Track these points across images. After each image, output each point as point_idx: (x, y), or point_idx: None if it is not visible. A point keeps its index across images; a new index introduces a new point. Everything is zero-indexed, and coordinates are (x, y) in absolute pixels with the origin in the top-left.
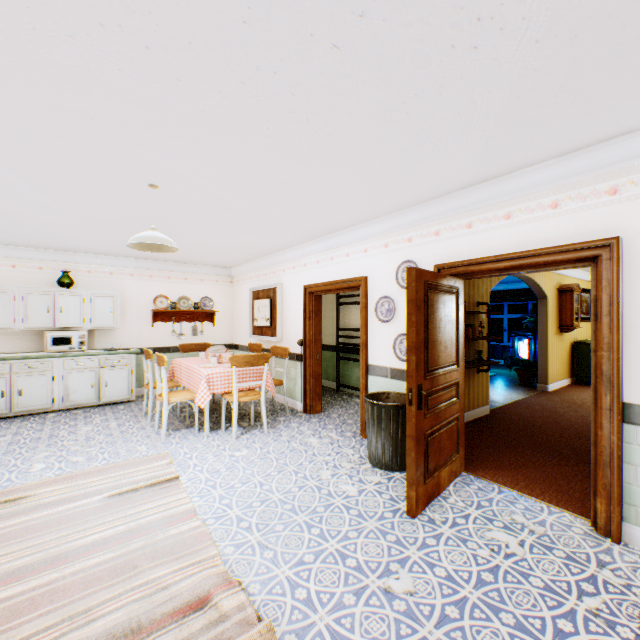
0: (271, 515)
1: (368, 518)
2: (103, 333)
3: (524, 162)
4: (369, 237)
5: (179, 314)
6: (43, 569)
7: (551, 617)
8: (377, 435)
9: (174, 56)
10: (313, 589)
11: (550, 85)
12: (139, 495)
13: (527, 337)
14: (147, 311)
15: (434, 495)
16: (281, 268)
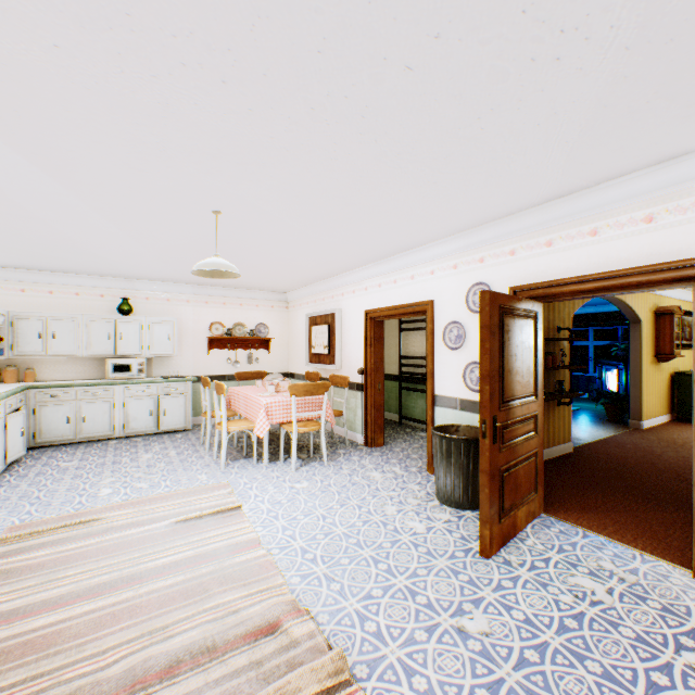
0: (336, 548)
1: (438, 556)
2: (160, 360)
3: (613, 173)
4: (436, 258)
5: (234, 341)
6: (120, 587)
7: (644, 669)
8: (446, 470)
9: (248, 88)
10: (383, 623)
11: (642, 91)
12: (203, 522)
13: (617, 367)
14: (203, 338)
15: (510, 536)
16: (340, 292)
